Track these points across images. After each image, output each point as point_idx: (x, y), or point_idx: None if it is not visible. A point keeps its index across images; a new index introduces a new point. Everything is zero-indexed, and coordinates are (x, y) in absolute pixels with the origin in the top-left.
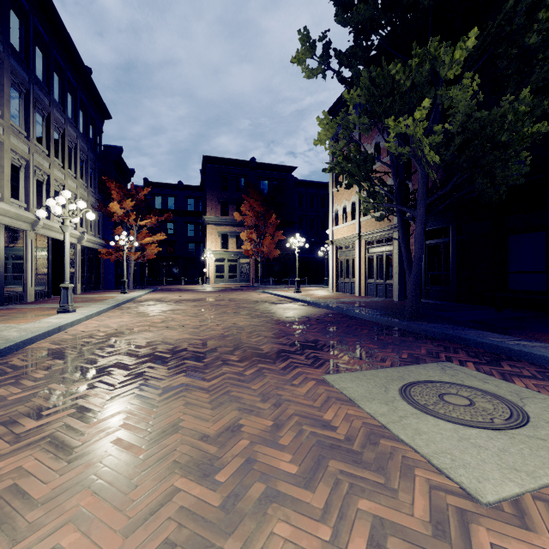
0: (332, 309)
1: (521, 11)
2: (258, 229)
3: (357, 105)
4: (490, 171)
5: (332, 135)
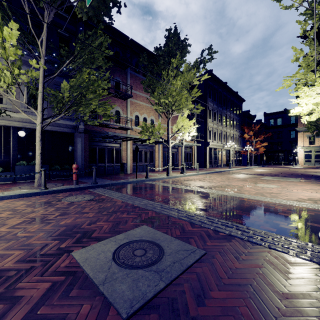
0: None
1: None
2: None
3: None
4: None
5: None
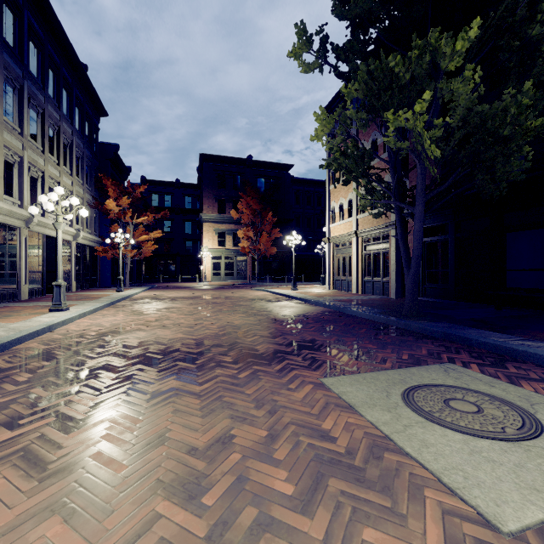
0: (329, 307)
1: (524, 2)
2: (255, 227)
3: (354, 102)
4: (490, 167)
5: (329, 131)
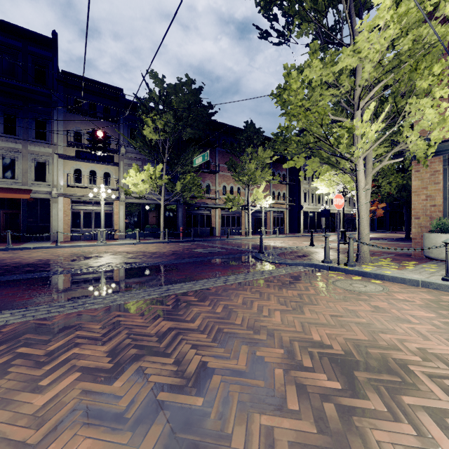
0: None
1: None
2: None
3: None
4: None
5: None
